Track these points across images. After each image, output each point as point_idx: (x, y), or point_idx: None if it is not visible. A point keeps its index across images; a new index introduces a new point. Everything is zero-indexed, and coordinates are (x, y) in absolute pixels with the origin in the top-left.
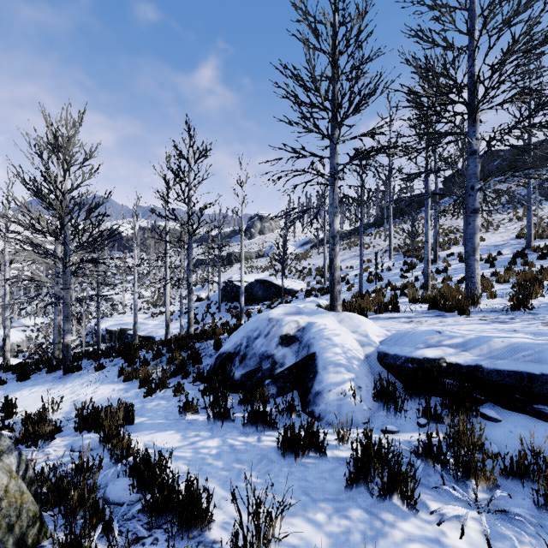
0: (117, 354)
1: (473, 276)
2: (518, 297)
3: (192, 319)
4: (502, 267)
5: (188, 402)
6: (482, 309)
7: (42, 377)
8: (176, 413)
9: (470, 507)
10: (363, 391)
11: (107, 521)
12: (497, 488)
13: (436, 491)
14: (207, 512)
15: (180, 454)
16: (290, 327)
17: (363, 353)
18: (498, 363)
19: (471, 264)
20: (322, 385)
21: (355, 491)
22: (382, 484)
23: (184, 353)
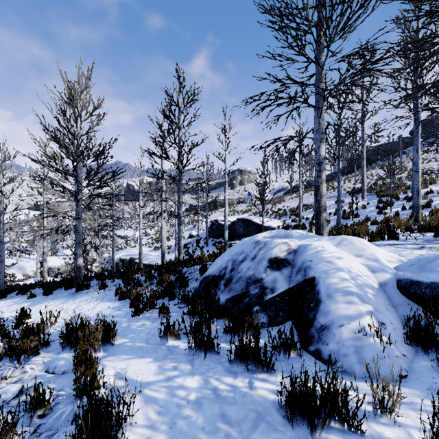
0: (118, 275)
1: None
2: None
3: (181, 247)
4: None
5: (169, 326)
6: None
7: (61, 292)
8: (158, 336)
9: None
10: (389, 329)
11: None
12: None
13: None
14: None
15: (152, 393)
16: (280, 249)
17: (375, 280)
18: None
19: None
20: (329, 318)
21: None
22: None
23: (173, 276)
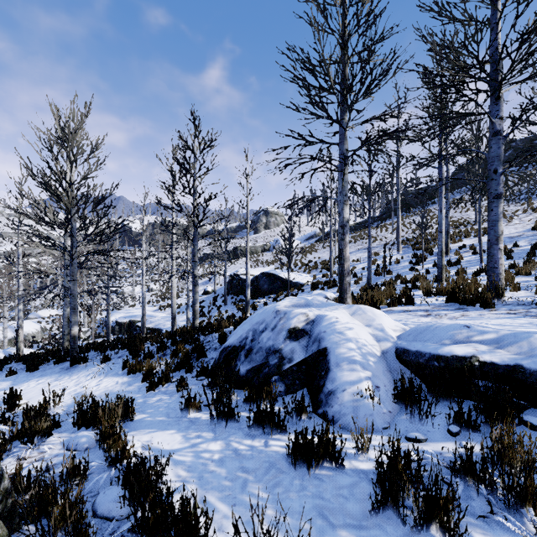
0: (123, 346)
1: (497, 267)
2: None
3: (197, 312)
4: (520, 259)
5: (191, 399)
6: (507, 302)
7: (50, 368)
8: (178, 410)
9: None
10: (381, 392)
11: None
12: None
13: (483, 521)
14: None
15: (179, 458)
16: (299, 320)
17: (379, 348)
18: None
19: (494, 253)
20: (335, 384)
21: (382, 515)
22: (417, 511)
23: (189, 346)
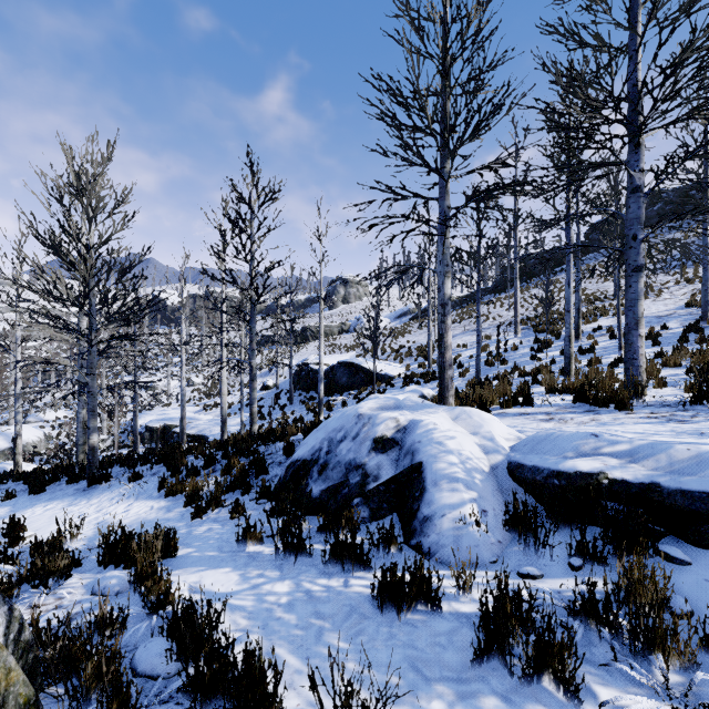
0: (158, 459)
1: (636, 358)
2: (700, 386)
3: (255, 414)
4: (669, 345)
5: (250, 529)
6: (648, 403)
7: (61, 489)
8: (234, 542)
9: (658, 696)
10: (489, 517)
11: (132, 706)
12: (695, 667)
13: (604, 670)
14: (274, 697)
15: (237, 602)
16: (387, 426)
17: (488, 463)
18: (684, 480)
19: (632, 341)
20: (432, 508)
21: (486, 666)
22: (527, 659)
23: (245, 459)
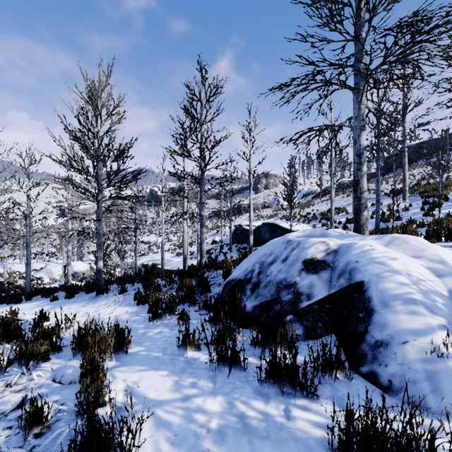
0: (138, 279)
1: None
2: None
3: (204, 251)
4: None
5: (188, 335)
6: None
7: (82, 296)
8: (176, 345)
9: None
10: None
11: None
12: None
13: None
14: None
15: (165, 415)
16: (317, 249)
17: (444, 286)
18: None
19: None
20: (386, 332)
21: None
22: None
23: (194, 281)
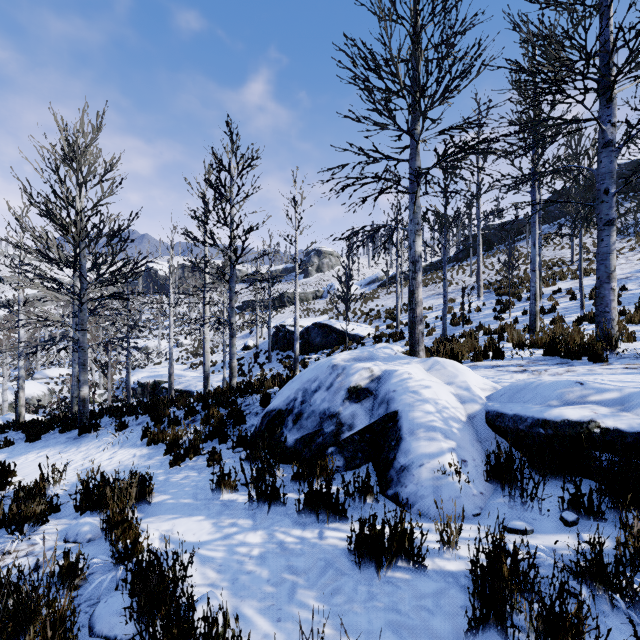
0: (143, 410)
1: (608, 311)
2: None
3: (234, 369)
4: (630, 305)
5: (224, 476)
6: (622, 355)
7: (54, 437)
8: (209, 489)
9: None
10: (470, 467)
11: None
12: None
13: None
14: None
15: (208, 553)
16: (361, 376)
17: (464, 412)
18: None
19: (604, 294)
20: (409, 457)
21: (482, 637)
22: (535, 635)
23: (224, 410)
